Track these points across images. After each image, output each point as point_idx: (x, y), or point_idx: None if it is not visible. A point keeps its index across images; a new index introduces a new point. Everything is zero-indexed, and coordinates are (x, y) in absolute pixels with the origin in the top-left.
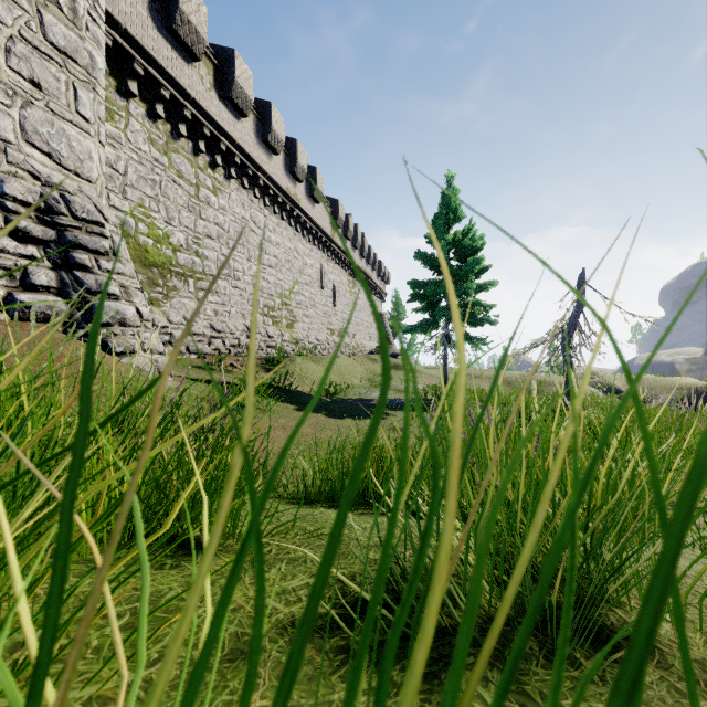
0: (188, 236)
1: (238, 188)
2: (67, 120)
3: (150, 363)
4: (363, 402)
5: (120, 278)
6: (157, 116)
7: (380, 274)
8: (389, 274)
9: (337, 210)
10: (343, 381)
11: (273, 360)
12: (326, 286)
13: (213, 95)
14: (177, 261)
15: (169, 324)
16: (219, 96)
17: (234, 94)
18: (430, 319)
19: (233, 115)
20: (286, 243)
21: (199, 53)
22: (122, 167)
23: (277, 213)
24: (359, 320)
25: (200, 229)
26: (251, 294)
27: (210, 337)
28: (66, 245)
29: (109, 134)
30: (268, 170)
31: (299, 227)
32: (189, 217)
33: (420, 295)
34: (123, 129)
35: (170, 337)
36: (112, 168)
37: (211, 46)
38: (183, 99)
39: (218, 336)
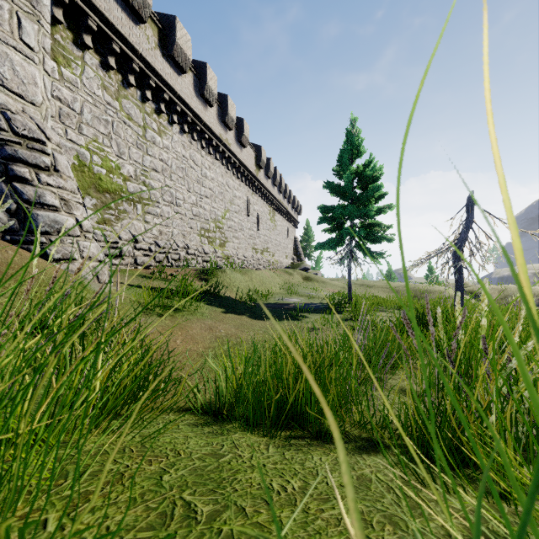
0: (136, 169)
1: (179, 132)
2: (11, 46)
3: (89, 270)
4: (282, 306)
5: (61, 192)
6: (109, 67)
7: (294, 206)
8: (301, 207)
9: (260, 154)
10: (264, 289)
11: (207, 271)
12: (251, 214)
13: (158, 53)
14: (127, 188)
15: (119, 240)
16: (163, 54)
17: (175, 53)
18: (336, 237)
19: (175, 71)
20: (219, 179)
21: (145, 16)
22: (78, 107)
23: (212, 154)
24: (278, 242)
25: (147, 163)
26: (190, 218)
27: (155, 252)
28: (6, 158)
29: (67, 78)
30: (204, 118)
31: (230, 166)
32: (137, 153)
33: (328, 218)
34: (79, 75)
35: (120, 251)
36: (69, 107)
37: (156, 14)
38: (132, 54)
39: (161, 251)
